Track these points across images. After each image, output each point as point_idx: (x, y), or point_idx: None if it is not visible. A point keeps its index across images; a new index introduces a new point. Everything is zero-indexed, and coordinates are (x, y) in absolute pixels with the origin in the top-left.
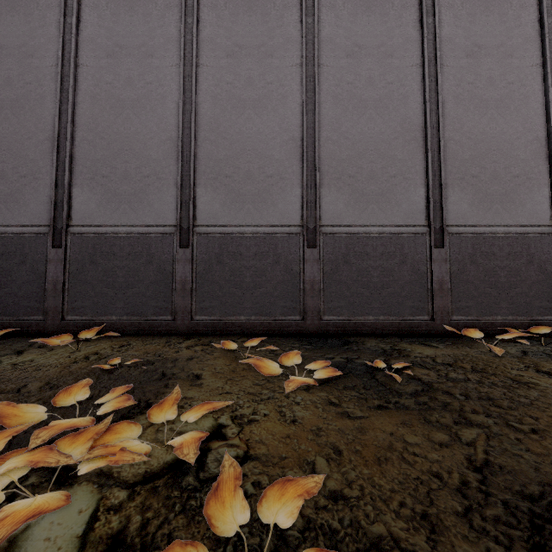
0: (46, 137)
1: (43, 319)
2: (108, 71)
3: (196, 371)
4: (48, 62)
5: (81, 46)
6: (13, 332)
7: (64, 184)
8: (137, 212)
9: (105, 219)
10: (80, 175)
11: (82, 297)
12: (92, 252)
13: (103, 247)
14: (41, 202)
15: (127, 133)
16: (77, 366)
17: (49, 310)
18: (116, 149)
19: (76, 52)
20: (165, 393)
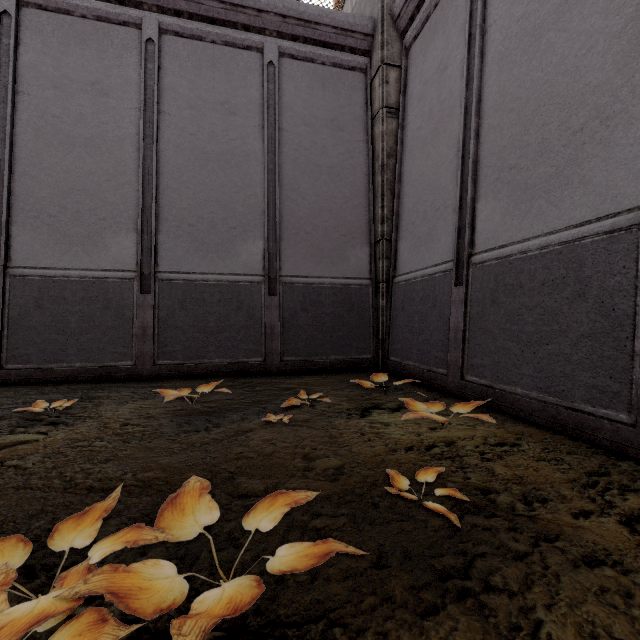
0: (454, 153)
1: (446, 374)
2: (519, 0)
3: (553, 630)
4: (458, 60)
5: (489, 2)
6: (425, 382)
7: (467, 202)
8: (559, 206)
9: (511, 233)
10: (484, 182)
11: (481, 351)
12: (493, 286)
13: (507, 278)
14: (449, 233)
15: (545, 75)
16: (399, 455)
17: (450, 364)
18: (528, 114)
19: (482, 16)
20: (388, 639)
